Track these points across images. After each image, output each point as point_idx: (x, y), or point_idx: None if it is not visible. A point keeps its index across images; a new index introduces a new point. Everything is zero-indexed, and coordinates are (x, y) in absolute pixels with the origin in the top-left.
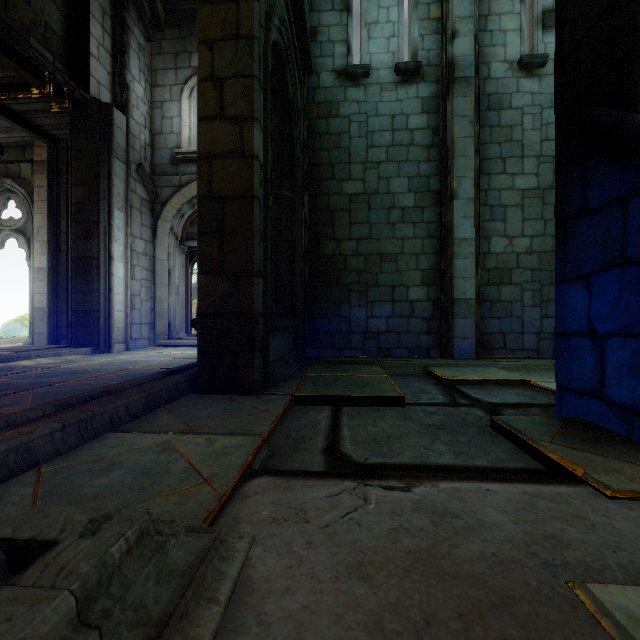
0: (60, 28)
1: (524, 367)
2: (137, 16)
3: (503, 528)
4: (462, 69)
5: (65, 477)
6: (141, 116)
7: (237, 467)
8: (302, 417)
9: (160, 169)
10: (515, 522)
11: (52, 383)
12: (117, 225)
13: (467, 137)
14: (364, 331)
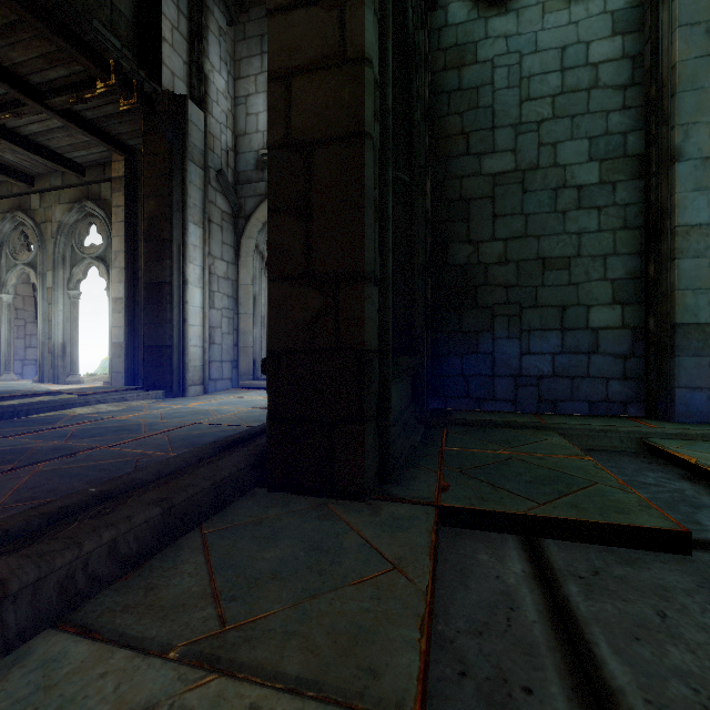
0: (129, 10)
1: None
2: None
3: None
4: None
5: None
6: (222, 113)
7: None
8: (469, 572)
9: (244, 177)
10: None
11: (75, 451)
12: (193, 243)
13: (701, 57)
14: (516, 374)
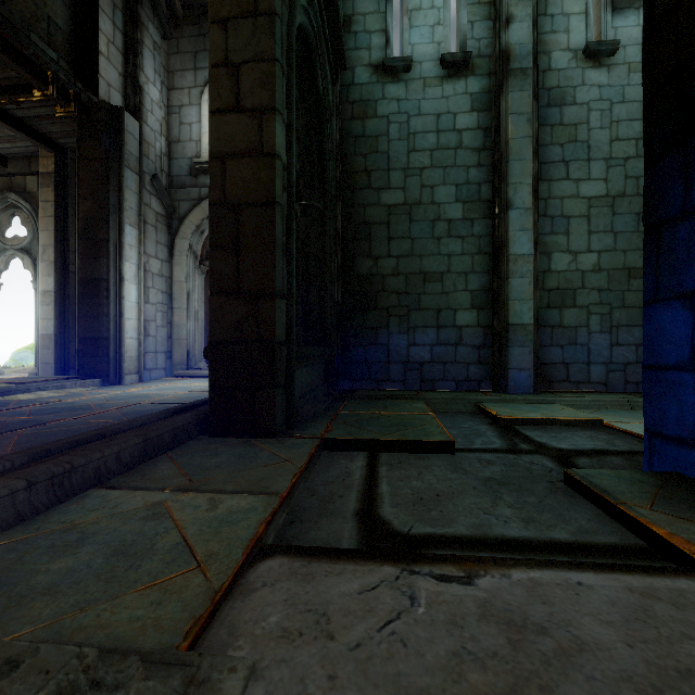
0: (65, 23)
1: (593, 404)
2: (152, 11)
3: (614, 655)
4: (518, 59)
5: (18, 556)
6: (156, 122)
7: (242, 543)
8: (331, 466)
9: (178, 181)
10: (629, 643)
11: (44, 422)
12: (129, 243)
13: (524, 137)
14: (405, 361)
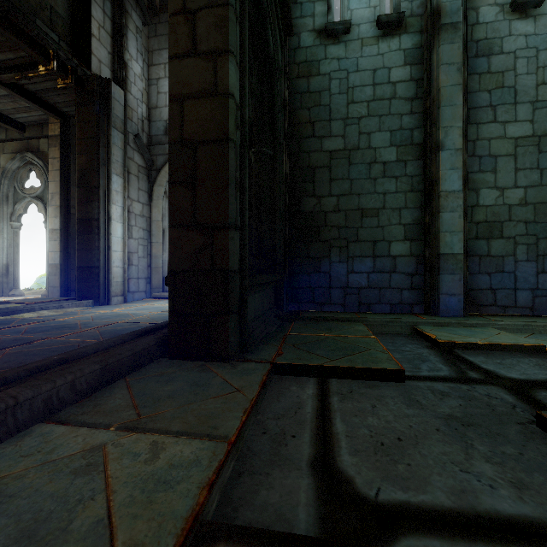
0: (65, 12)
1: (526, 328)
2: (135, 2)
3: None
4: (449, 15)
5: None
6: (138, 91)
7: (176, 526)
8: (282, 395)
9: (156, 139)
10: None
11: (31, 340)
12: (115, 189)
13: (454, 85)
14: (344, 286)
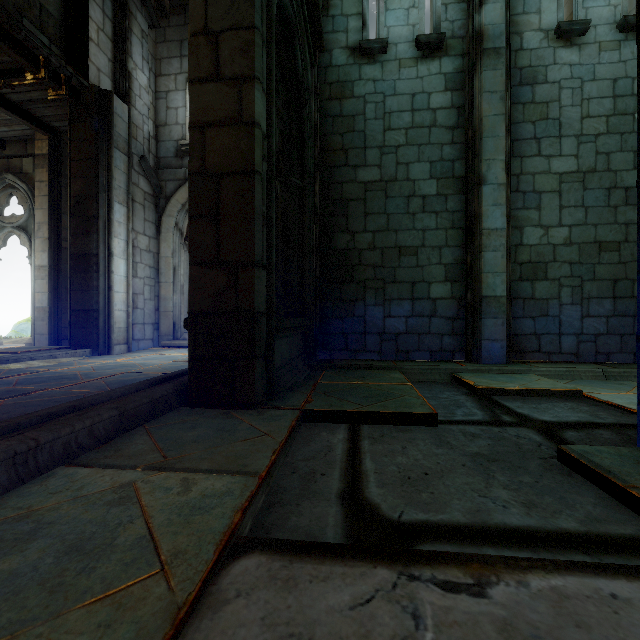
0: (57, 11)
1: (568, 374)
2: (140, 1)
3: None
4: (491, 39)
5: None
6: (144, 106)
7: (215, 538)
8: (312, 440)
9: (165, 162)
10: None
11: (28, 392)
12: (118, 220)
13: (497, 115)
14: (381, 332)
